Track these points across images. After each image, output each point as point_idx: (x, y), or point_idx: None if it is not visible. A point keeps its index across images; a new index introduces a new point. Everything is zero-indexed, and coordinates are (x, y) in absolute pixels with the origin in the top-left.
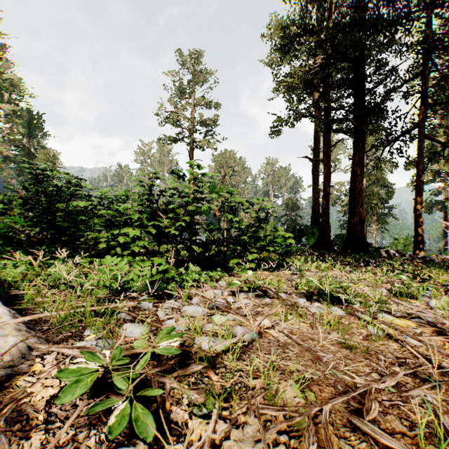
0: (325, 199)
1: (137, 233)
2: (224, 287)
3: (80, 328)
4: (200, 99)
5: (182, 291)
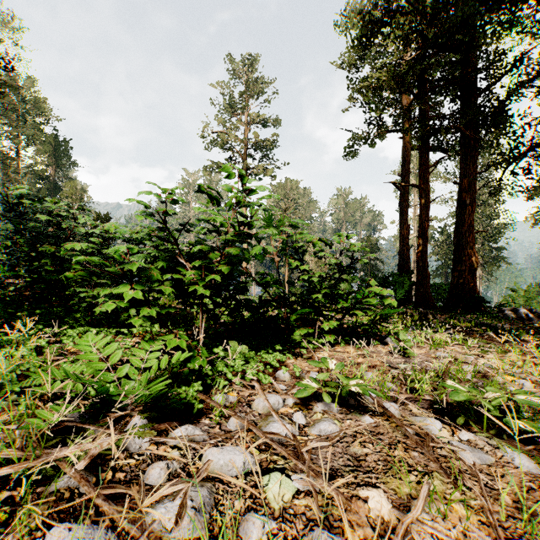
0: (422, 238)
1: (137, 294)
2: (287, 383)
3: None
4: (256, 115)
5: (212, 401)
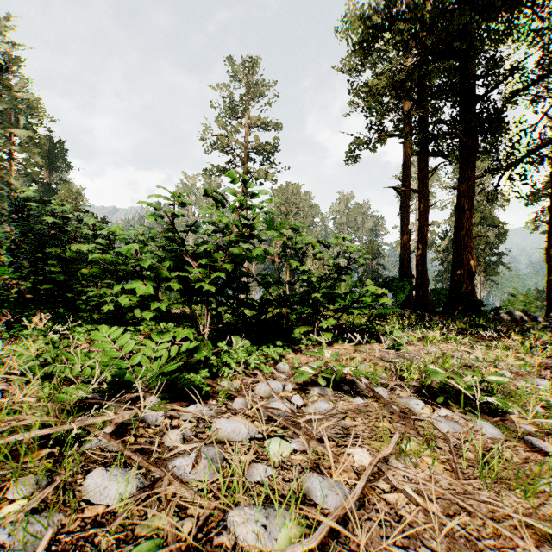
0: (421, 242)
1: (148, 290)
2: (287, 373)
3: (7, 478)
4: (256, 118)
5: (218, 385)
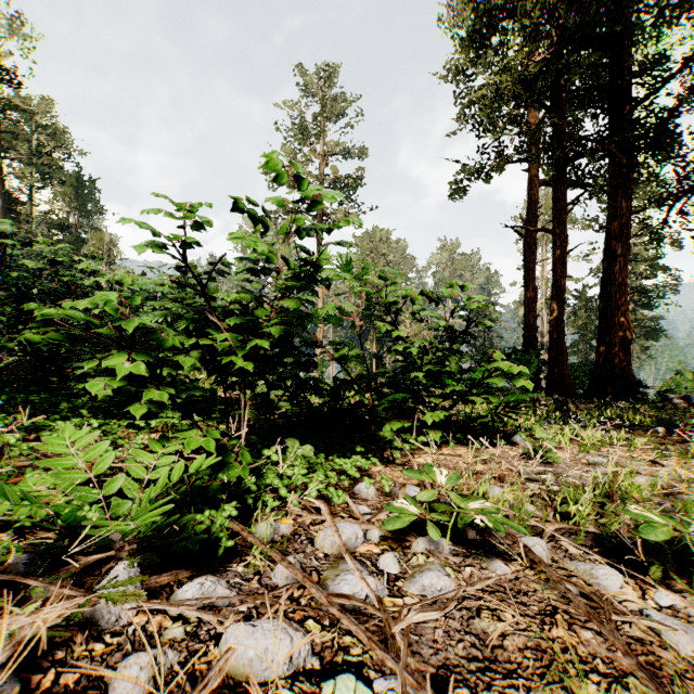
0: (556, 300)
1: (139, 367)
2: (372, 503)
3: None
4: (334, 143)
5: (250, 536)
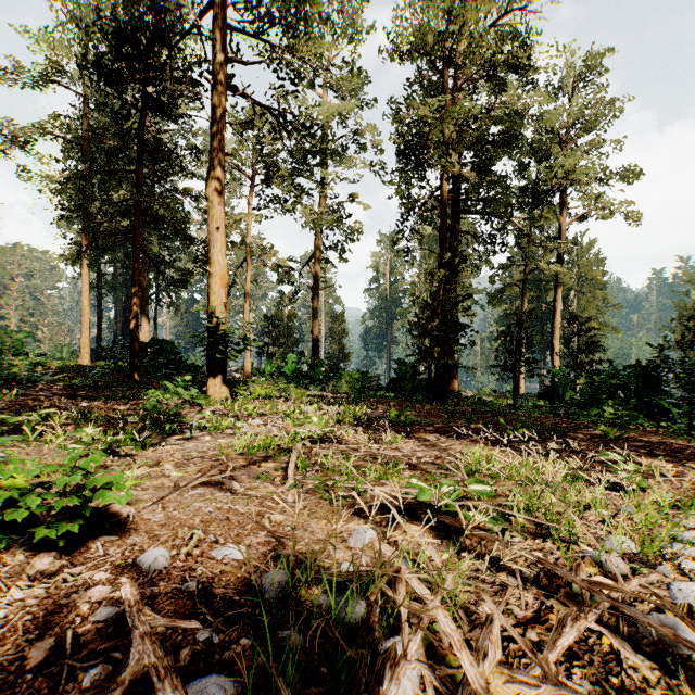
0: (98, 330)
1: None
2: None
3: None
4: None
5: None
